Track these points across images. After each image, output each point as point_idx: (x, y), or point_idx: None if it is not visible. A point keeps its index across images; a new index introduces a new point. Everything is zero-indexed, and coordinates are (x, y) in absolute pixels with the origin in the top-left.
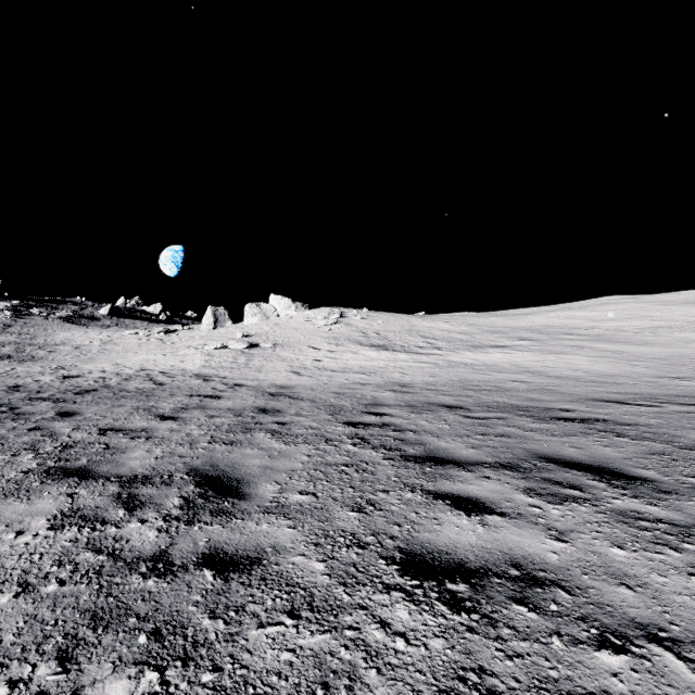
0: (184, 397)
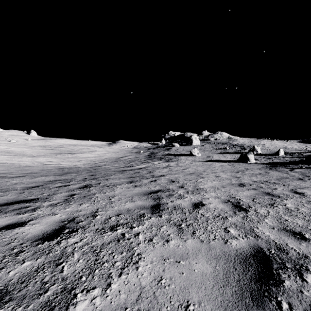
0: None
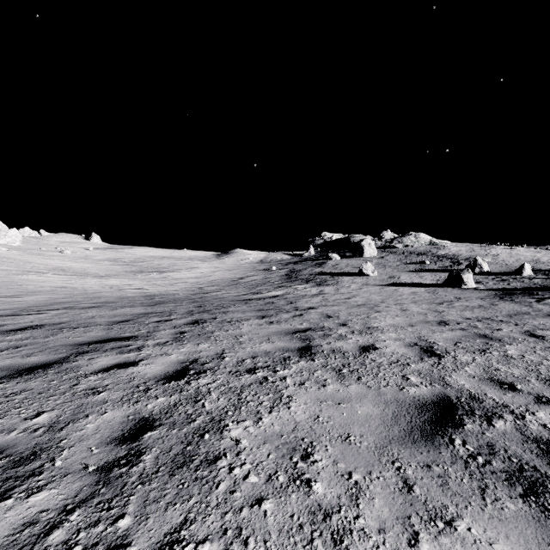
0: None
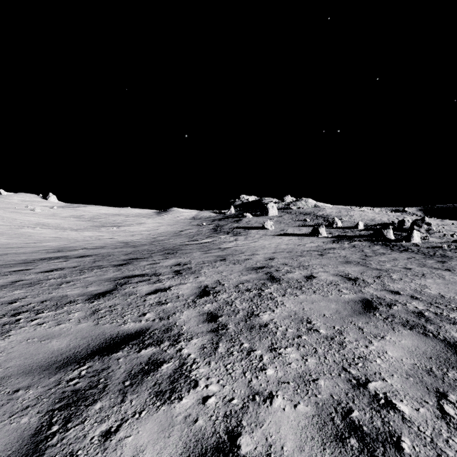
0: None
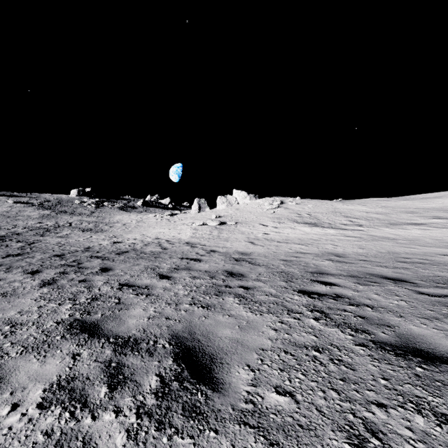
0: (177, 260)
